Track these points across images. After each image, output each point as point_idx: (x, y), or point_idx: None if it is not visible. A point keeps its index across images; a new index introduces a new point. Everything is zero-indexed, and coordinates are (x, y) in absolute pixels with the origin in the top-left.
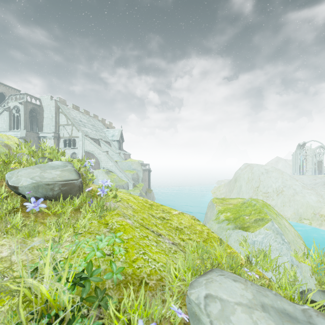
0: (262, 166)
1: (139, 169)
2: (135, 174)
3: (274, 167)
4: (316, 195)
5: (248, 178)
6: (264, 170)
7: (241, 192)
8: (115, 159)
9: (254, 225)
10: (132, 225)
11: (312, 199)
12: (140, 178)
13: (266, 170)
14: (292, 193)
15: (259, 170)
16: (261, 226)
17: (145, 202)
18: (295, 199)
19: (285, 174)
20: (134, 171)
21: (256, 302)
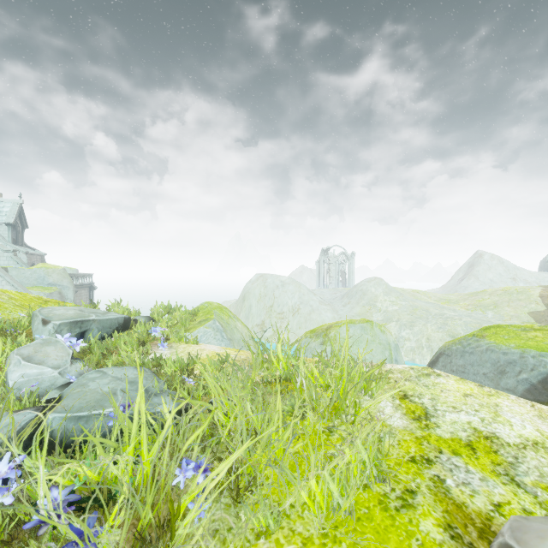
0: (278, 277)
1: (66, 284)
2: (57, 295)
3: (291, 278)
4: (332, 311)
5: (260, 294)
6: (280, 282)
7: (251, 315)
8: (2, 264)
9: (196, 326)
10: (3, 302)
11: (327, 316)
12: (69, 301)
13: (282, 282)
14: (309, 311)
15: (274, 282)
16: (202, 325)
17: (38, 299)
18: (311, 318)
19: (302, 288)
20: (53, 288)
21: (79, 309)
